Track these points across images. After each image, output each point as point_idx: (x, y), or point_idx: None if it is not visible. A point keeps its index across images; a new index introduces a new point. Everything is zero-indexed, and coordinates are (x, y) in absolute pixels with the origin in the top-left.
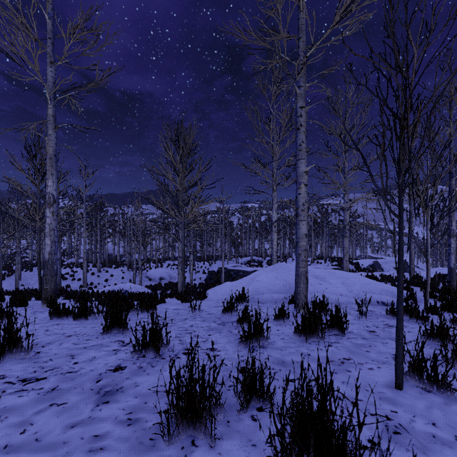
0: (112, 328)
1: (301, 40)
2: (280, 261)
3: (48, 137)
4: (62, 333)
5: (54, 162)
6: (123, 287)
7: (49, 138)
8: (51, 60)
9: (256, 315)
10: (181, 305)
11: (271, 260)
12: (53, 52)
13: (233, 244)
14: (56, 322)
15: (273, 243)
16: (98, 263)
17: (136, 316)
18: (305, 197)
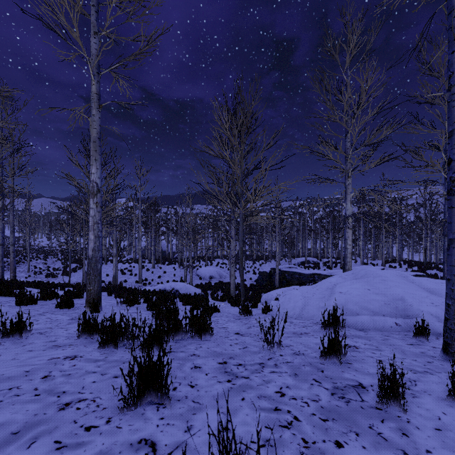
0: (140, 394)
1: None
2: (341, 263)
3: (91, 118)
4: (61, 390)
5: (98, 146)
6: (174, 286)
7: (93, 118)
8: (94, 30)
9: None
10: (241, 322)
11: (344, 263)
12: (97, 21)
13: (284, 243)
14: (78, 347)
15: (347, 243)
16: (153, 259)
17: (184, 348)
18: None
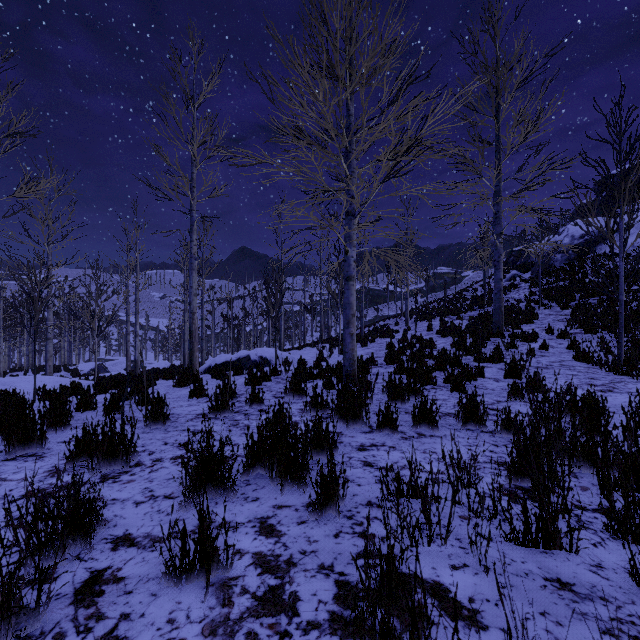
0: None
1: None
2: None
3: None
4: None
5: None
6: None
7: None
8: None
9: None
10: None
11: None
12: None
13: None
14: None
15: None
16: None
17: None
18: None
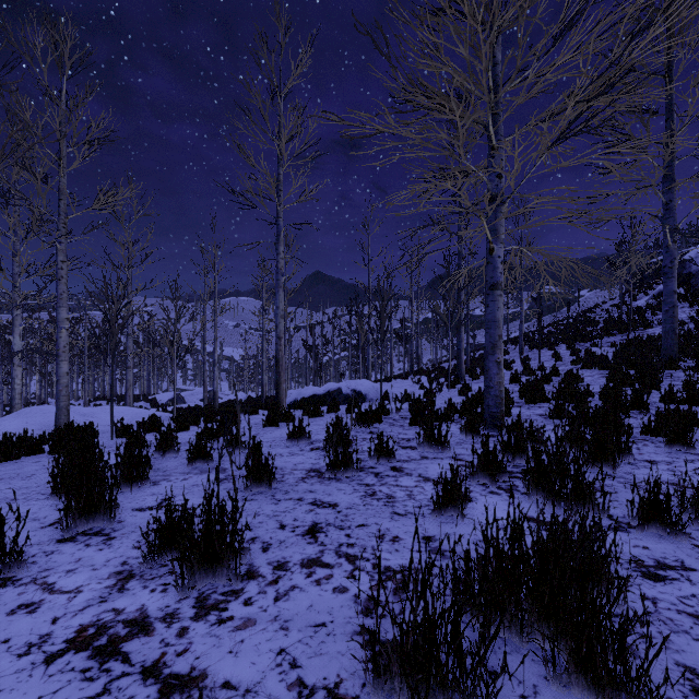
0: None
1: (63, 202)
2: None
3: None
4: None
5: None
6: None
7: None
8: None
9: (25, 431)
10: None
11: (12, 406)
12: None
13: None
14: None
15: (16, 382)
16: None
17: None
18: (67, 340)
